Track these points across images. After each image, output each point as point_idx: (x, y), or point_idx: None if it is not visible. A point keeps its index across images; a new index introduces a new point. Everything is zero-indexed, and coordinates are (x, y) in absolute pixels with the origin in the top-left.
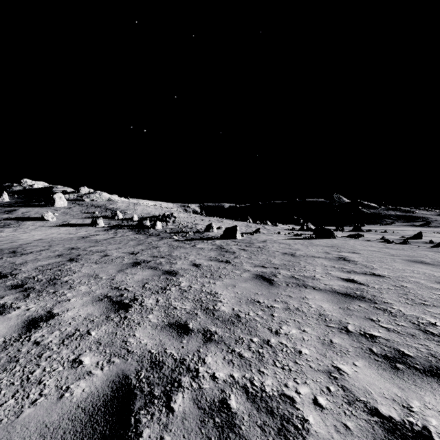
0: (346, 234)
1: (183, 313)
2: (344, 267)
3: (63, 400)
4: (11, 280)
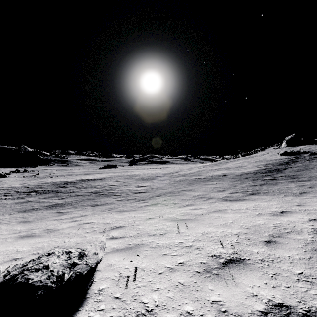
0: (17, 175)
1: None
2: (3, 183)
3: None
4: None
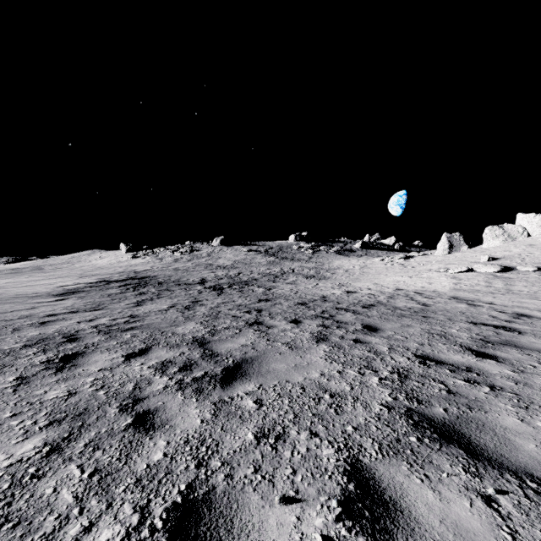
0: None
1: (34, 318)
2: None
3: (100, 311)
4: (66, 349)
